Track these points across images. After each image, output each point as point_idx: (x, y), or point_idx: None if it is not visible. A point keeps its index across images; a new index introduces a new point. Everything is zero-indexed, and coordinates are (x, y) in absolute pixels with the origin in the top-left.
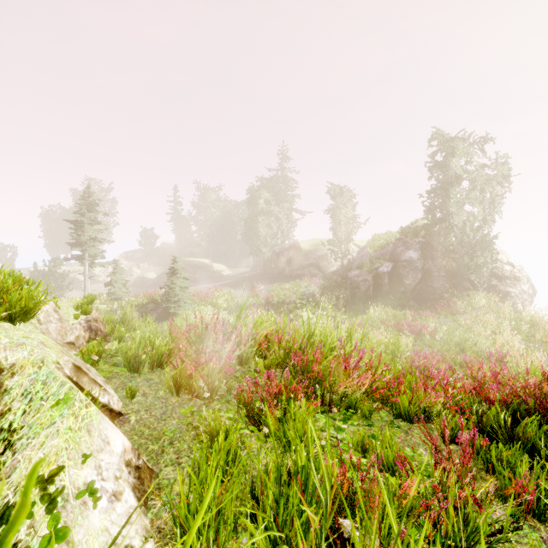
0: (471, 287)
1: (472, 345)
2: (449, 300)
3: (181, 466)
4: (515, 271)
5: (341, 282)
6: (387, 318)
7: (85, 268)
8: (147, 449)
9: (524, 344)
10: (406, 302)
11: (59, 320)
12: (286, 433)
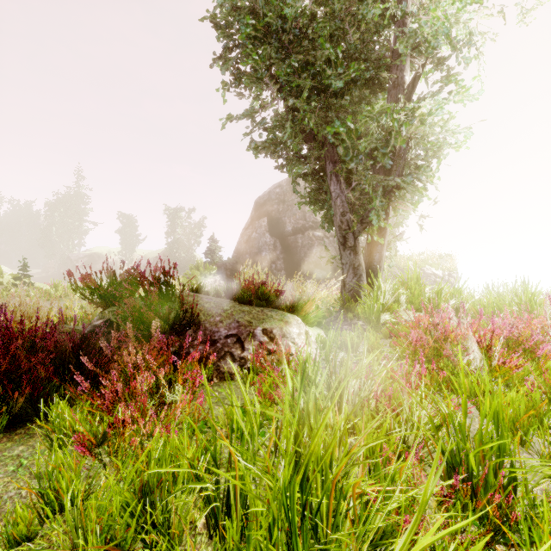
0: None
1: None
2: None
3: None
4: None
5: None
6: None
7: None
8: None
9: None
10: None
11: None
12: None
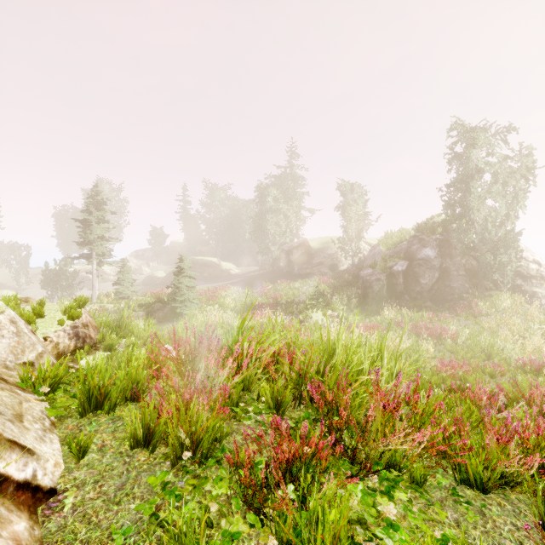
0: (493, 287)
1: (499, 351)
2: (469, 300)
3: None
4: (542, 270)
5: (352, 281)
6: (403, 319)
7: (92, 267)
8: None
9: None
10: (422, 303)
11: (16, 334)
12: None
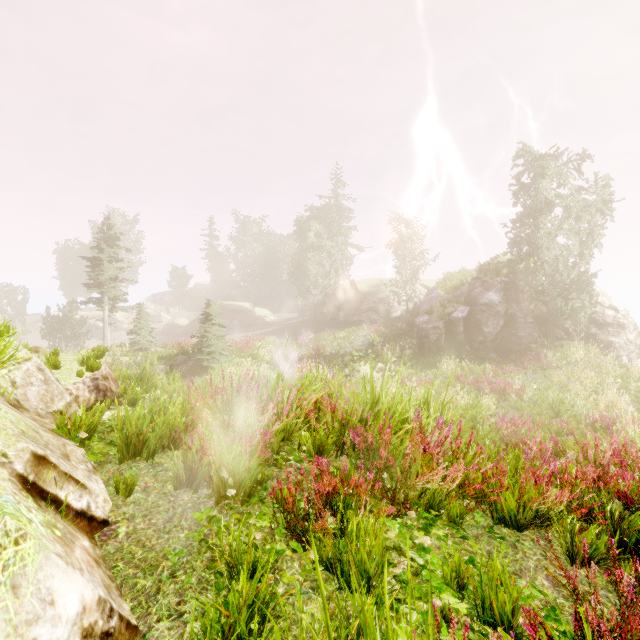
0: (565, 336)
1: (569, 407)
2: (538, 351)
3: (182, 619)
4: (620, 317)
5: (406, 329)
6: (463, 373)
7: (104, 313)
8: (135, 586)
9: (633, 406)
10: (485, 354)
11: (44, 382)
12: (344, 563)
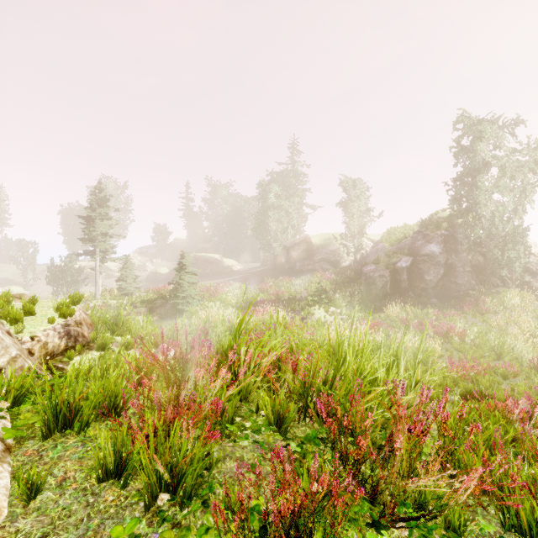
0: (500, 283)
1: (510, 350)
2: (476, 297)
3: None
4: None
5: (354, 277)
6: (408, 317)
7: (96, 263)
8: None
9: None
10: (427, 300)
11: None
12: None
